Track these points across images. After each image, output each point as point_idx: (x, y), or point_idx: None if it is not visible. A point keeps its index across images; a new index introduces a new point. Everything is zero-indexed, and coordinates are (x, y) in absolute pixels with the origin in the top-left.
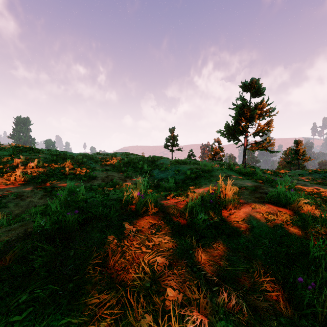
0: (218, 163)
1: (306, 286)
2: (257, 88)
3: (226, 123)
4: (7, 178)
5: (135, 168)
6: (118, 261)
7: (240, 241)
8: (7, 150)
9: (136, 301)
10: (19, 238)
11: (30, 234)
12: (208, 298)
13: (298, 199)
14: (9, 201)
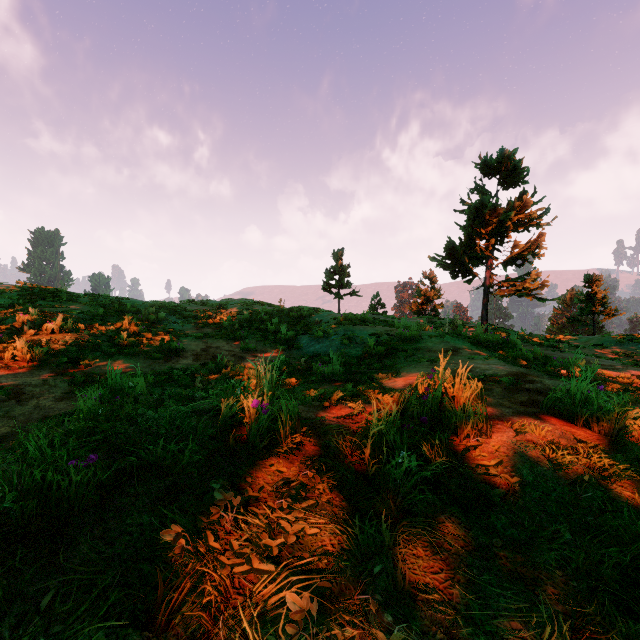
0: (431, 322)
1: None
2: (513, 168)
3: (447, 241)
4: None
5: (264, 332)
6: (182, 608)
7: (497, 524)
8: (7, 296)
9: None
10: None
11: None
12: None
13: (619, 410)
14: None
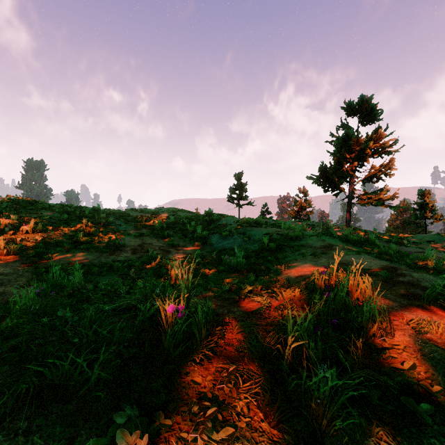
0: (306, 224)
1: None
2: (370, 109)
3: (321, 165)
4: None
5: (185, 231)
6: None
7: None
8: None
9: None
10: None
11: None
12: None
13: None
14: None
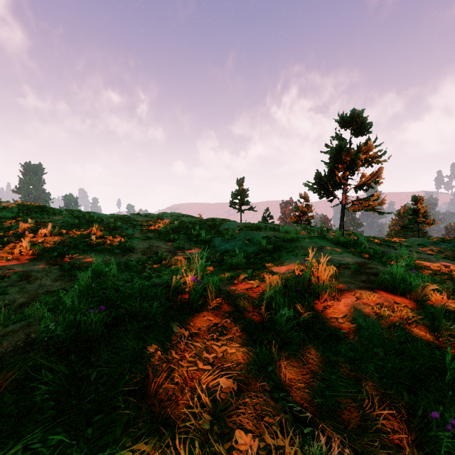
0: (305, 228)
1: (443, 425)
2: (361, 123)
3: (316, 173)
4: (10, 251)
5: (189, 235)
6: (162, 386)
7: (342, 349)
8: (10, 210)
9: (188, 454)
10: (17, 349)
11: (34, 342)
12: (297, 445)
13: (422, 284)
14: (11, 284)
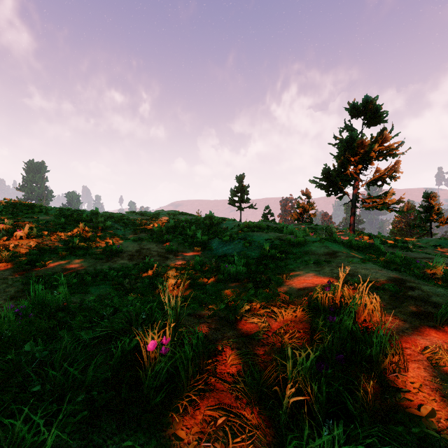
0: (309, 227)
1: None
2: (375, 111)
3: (324, 168)
4: None
5: (184, 236)
6: None
7: None
8: None
9: None
10: None
11: None
12: None
13: None
14: None
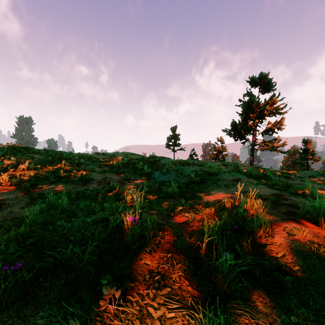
0: (222, 164)
1: None
2: (267, 82)
3: (232, 121)
4: None
5: (135, 169)
6: None
7: (291, 303)
8: (1, 150)
9: None
10: None
11: None
12: None
13: None
14: None
